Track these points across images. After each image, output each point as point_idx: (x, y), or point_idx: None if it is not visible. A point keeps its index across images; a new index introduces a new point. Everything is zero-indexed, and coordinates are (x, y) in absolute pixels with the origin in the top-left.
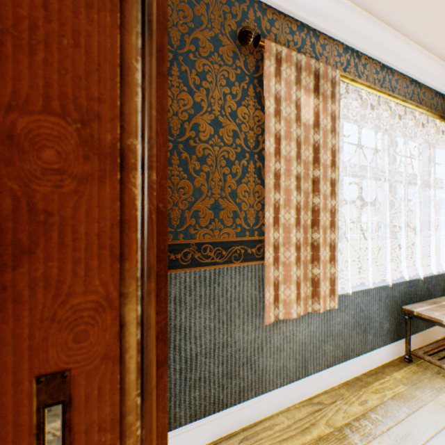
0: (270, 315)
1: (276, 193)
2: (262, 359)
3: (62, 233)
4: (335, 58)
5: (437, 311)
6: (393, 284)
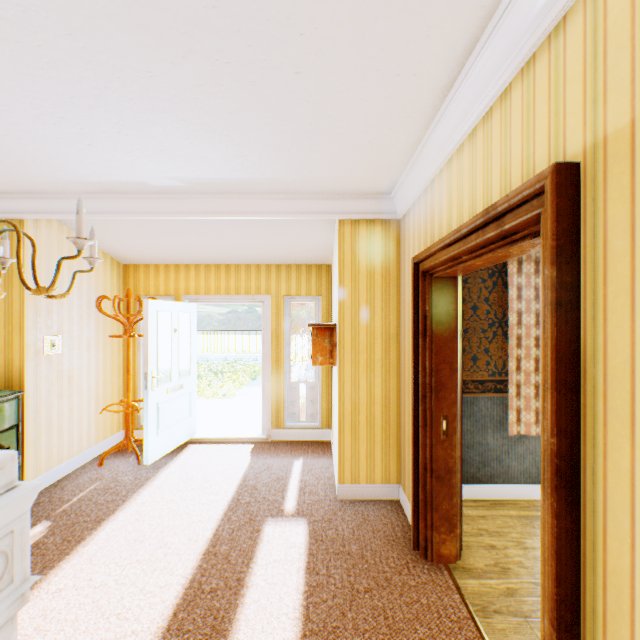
0: (513, 429)
1: (517, 350)
2: (507, 460)
3: (446, 387)
4: None
5: None
6: None
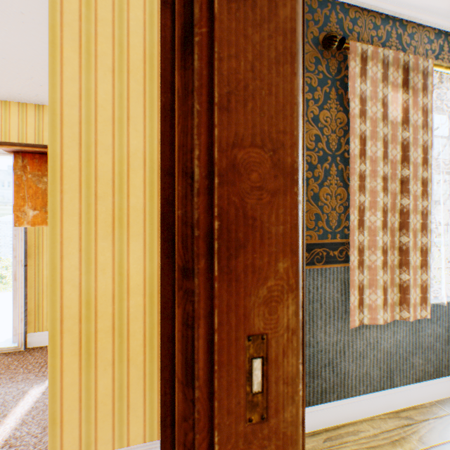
0: (355, 319)
1: (360, 195)
2: (344, 363)
3: (261, 233)
4: (425, 46)
5: None
6: None
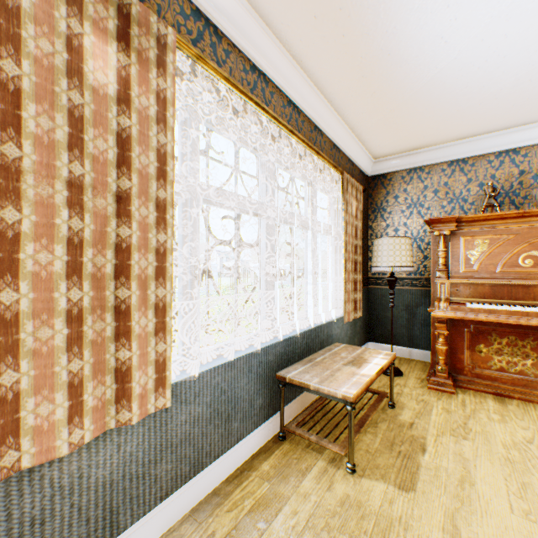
0: None
1: (8, 208)
2: None
3: None
4: (178, 17)
5: (309, 373)
6: (269, 347)
